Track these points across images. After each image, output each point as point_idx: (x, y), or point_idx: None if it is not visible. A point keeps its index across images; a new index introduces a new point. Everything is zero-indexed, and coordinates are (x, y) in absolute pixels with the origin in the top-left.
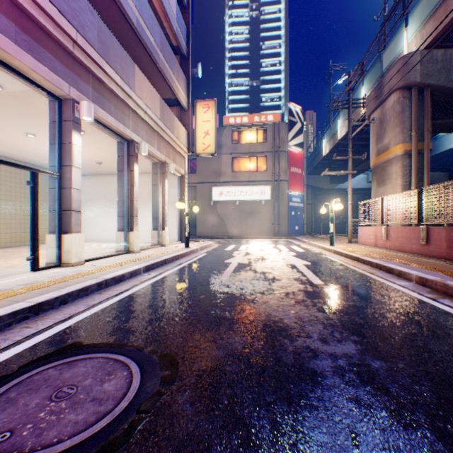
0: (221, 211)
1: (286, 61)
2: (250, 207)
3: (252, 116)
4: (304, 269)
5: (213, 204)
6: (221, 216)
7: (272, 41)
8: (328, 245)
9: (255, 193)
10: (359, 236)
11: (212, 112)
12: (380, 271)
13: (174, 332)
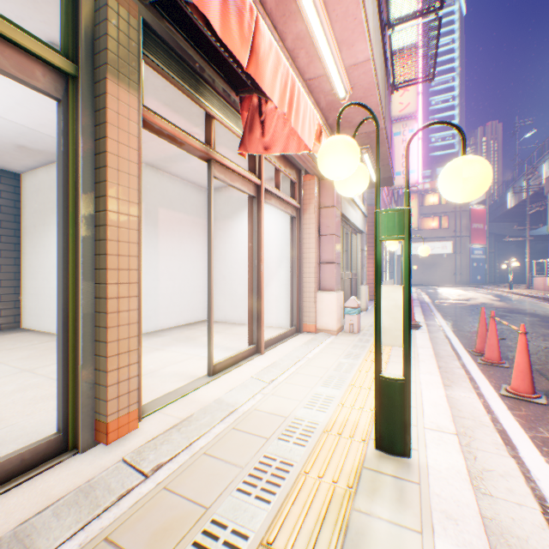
0: None
1: (460, 95)
2: (431, 259)
3: (433, 182)
4: (489, 297)
5: (396, 257)
6: None
7: (443, 75)
8: (506, 290)
9: (436, 248)
10: (533, 284)
11: (415, 201)
12: (530, 298)
13: (457, 301)
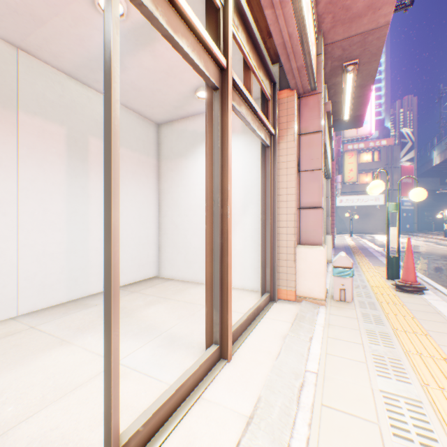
0: (341, 213)
1: (386, 70)
2: (365, 210)
3: (367, 142)
4: (432, 245)
5: None
6: (341, 218)
7: None
8: (442, 237)
9: (370, 200)
10: None
11: (354, 158)
12: None
13: None
